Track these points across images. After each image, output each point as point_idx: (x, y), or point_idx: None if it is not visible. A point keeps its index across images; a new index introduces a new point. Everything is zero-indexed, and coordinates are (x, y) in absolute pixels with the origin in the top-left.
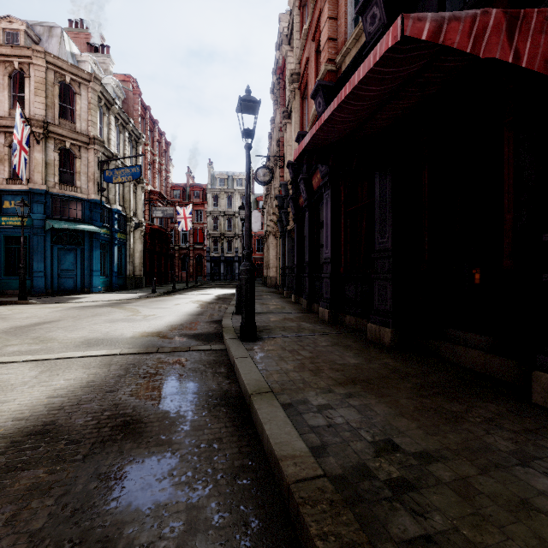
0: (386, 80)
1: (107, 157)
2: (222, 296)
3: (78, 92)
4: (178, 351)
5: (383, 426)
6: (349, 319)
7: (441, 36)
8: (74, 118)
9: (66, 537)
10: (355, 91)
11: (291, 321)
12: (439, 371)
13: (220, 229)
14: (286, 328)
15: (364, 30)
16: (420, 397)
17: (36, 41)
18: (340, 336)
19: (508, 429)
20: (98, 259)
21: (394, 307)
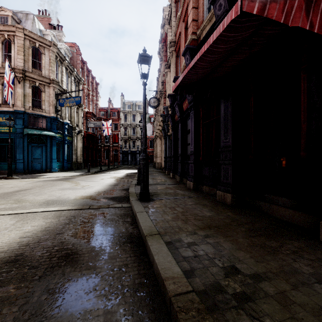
0: (229, 41)
1: (61, 92)
2: (129, 174)
3: (43, 52)
4: (102, 208)
5: (229, 257)
6: (205, 188)
7: (265, 12)
8: (41, 68)
9: None
10: (210, 48)
11: (170, 189)
12: (261, 220)
13: (128, 134)
14: (167, 193)
15: (214, 14)
16: (251, 237)
17: (18, 22)
18: (200, 199)
19: (307, 258)
20: (55, 152)
21: (233, 181)
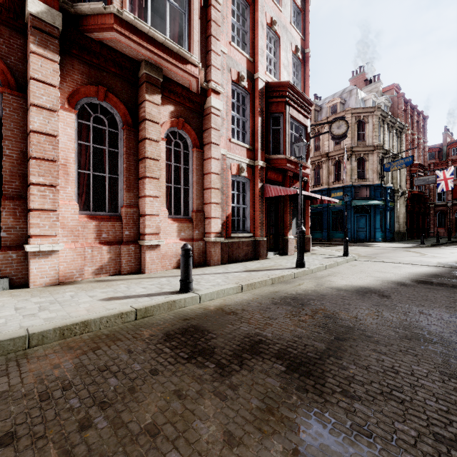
0: None
1: (383, 154)
2: None
3: (367, 121)
4: None
5: None
6: None
7: None
8: (364, 138)
9: None
10: None
11: None
12: None
13: None
14: None
15: None
16: None
17: (343, 103)
18: None
19: None
20: (379, 221)
21: None
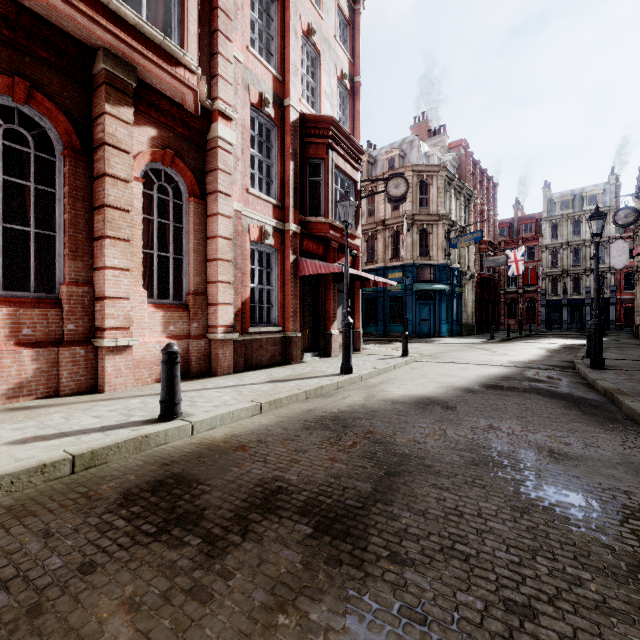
0: None
1: (449, 226)
2: (568, 346)
3: (431, 183)
4: (544, 369)
5: None
6: None
7: None
8: (427, 204)
9: (537, 387)
10: None
11: None
12: None
13: (561, 266)
14: (635, 368)
15: None
16: None
17: (403, 157)
18: None
19: None
20: (445, 311)
21: None
